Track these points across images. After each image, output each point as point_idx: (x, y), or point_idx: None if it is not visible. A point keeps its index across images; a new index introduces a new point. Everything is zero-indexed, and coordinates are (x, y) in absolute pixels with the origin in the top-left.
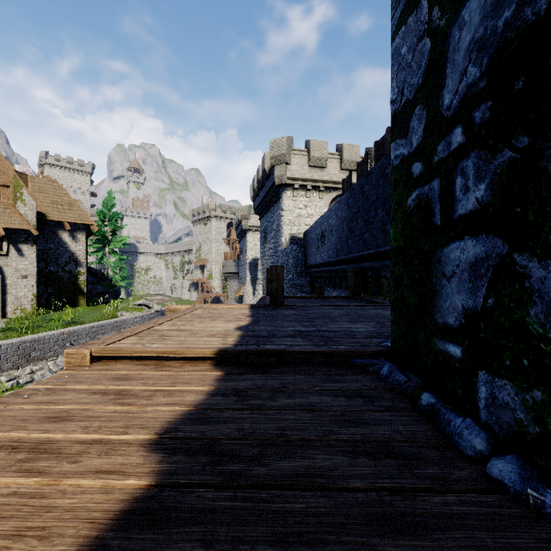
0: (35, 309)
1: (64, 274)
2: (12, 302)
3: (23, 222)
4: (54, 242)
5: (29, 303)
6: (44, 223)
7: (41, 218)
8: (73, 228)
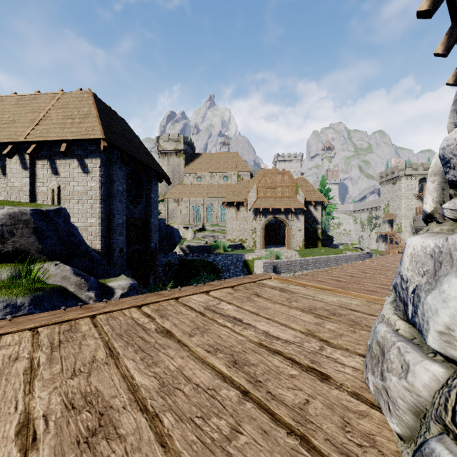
0: (303, 246)
1: (311, 229)
2: (295, 242)
3: (300, 204)
4: (307, 212)
5: (301, 243)
6: (306, 203)
7: (304, 201)
8: (315, 203)
